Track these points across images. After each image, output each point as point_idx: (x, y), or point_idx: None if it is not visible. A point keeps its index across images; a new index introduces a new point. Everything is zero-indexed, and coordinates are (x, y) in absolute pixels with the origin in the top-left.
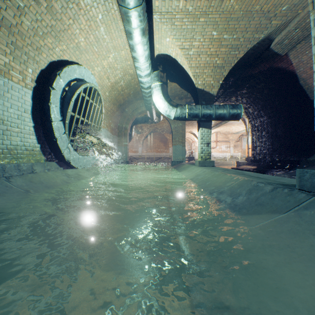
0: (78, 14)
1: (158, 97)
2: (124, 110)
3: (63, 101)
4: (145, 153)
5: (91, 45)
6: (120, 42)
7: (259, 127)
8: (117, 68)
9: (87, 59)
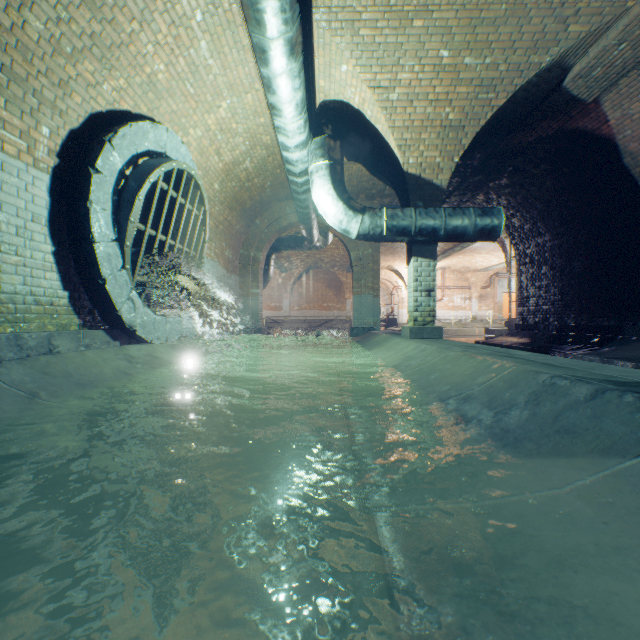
0: (150, 9)
1: (323, 192)
2: (253, 223)
3: (119, 198)
4: (296, 311)
5: (181, 79)
6: (242, 75)
7: (535, 256)
8: (238, 131)
9: (172, 110)
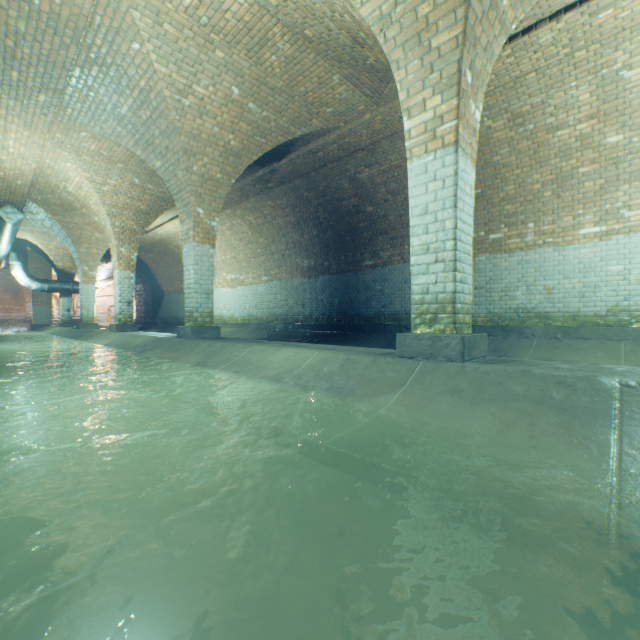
0: None
1: (19, 273)
2: None
3: None
4: None
5: None
6: None
7: (140, 292)
8: None
9: None
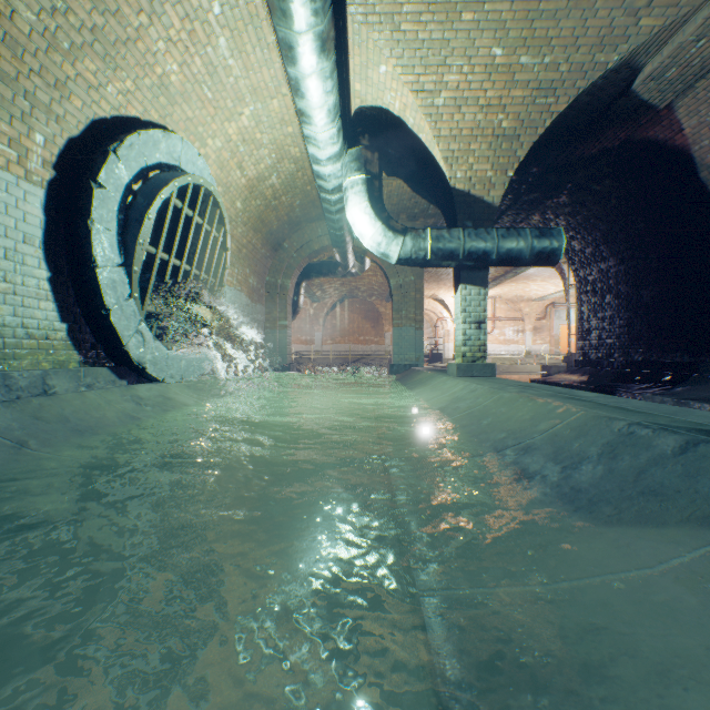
0: None
1: (359, 211)
2: (281, 246)
3: (126, 217)
4: (330, 345)
5: (197, 82)
6: (267, 77)
7: (597, 284)
8: (263, 142)
9: (187, 117)
